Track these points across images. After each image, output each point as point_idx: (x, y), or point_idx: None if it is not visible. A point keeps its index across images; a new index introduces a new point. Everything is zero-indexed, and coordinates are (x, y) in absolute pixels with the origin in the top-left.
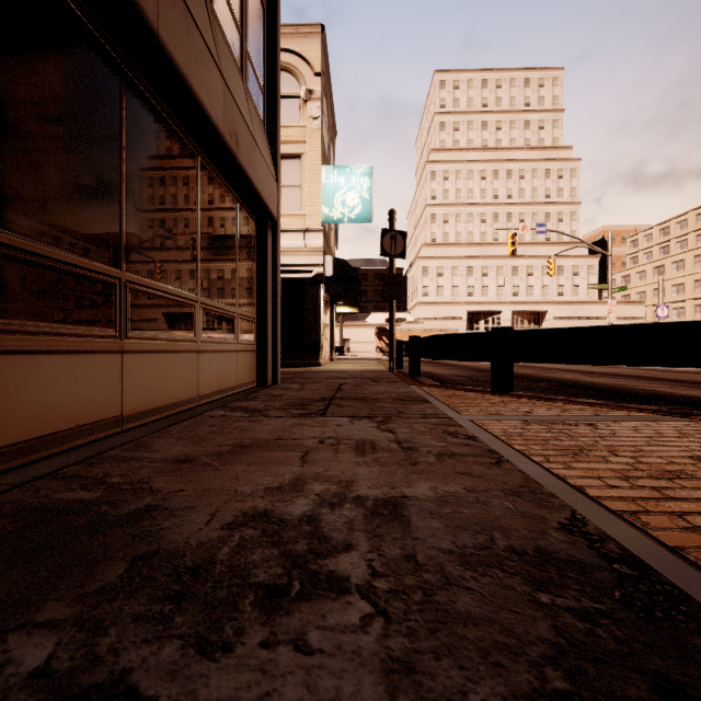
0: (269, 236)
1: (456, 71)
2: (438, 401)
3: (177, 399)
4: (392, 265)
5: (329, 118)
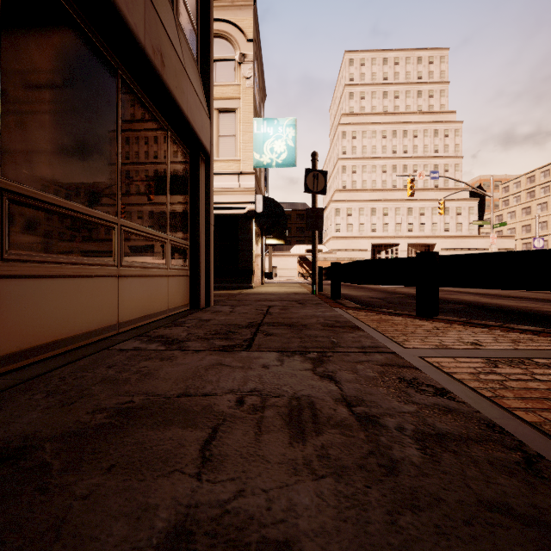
0: (202, 168)
1: (362, 51)
2: (370, 328)
3: (89, 328)
4: (314, 200)
5: (259, 81)
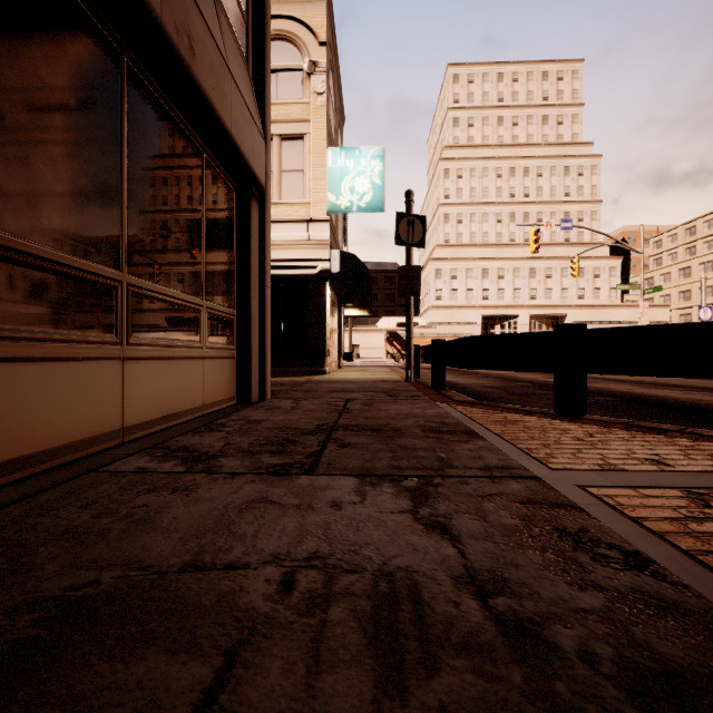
0: (255, 208)
1: (470, 65)
2: (492, 434)
3: (73, 438)
4: (409, 256)
5: (336, 99)
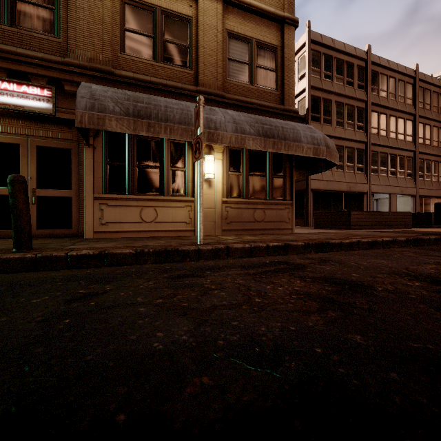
0: None
1: None
2: None
3: None
4: None
5: None
